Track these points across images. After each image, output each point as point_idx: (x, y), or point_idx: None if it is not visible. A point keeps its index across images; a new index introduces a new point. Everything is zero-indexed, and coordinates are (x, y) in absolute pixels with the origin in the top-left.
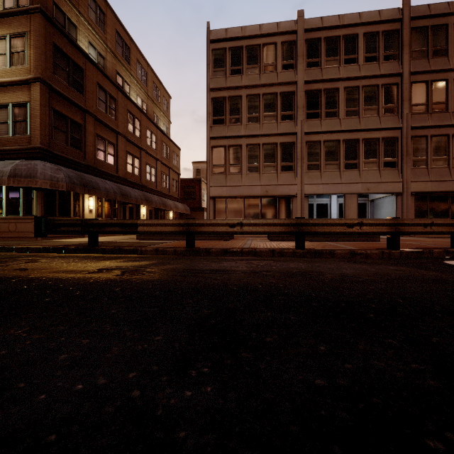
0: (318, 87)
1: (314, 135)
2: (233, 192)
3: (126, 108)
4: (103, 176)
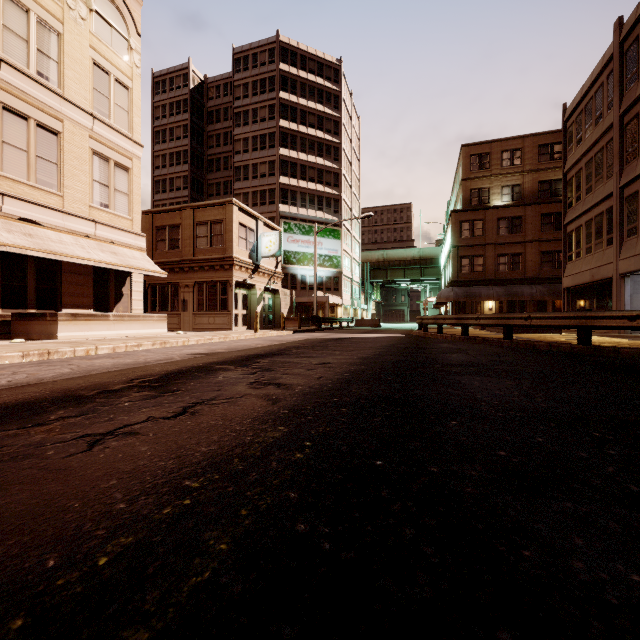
0: (635, 112)
1: (632, 184)
2: (573, 281)
3: (539, 214)
4: (503, 283)
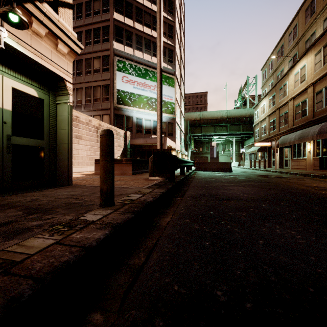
0: None
1: None
2: None
3: None
4: None
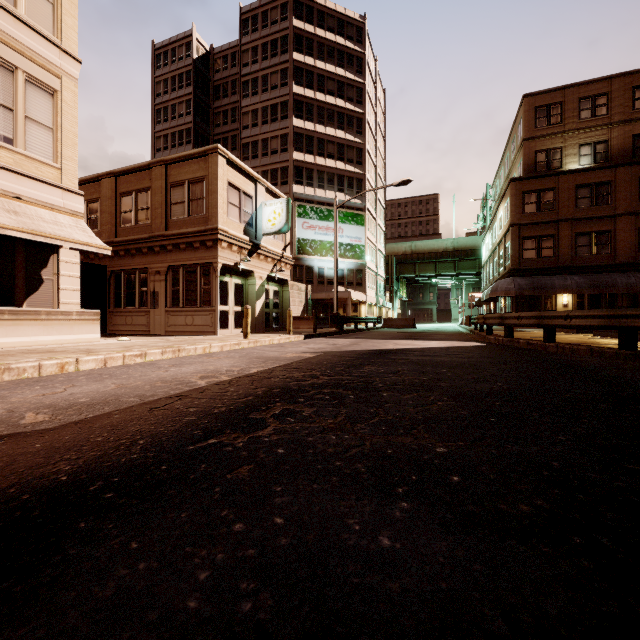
0: None
1: None
2: None
3: (636, 177)
4: (583, 271)
